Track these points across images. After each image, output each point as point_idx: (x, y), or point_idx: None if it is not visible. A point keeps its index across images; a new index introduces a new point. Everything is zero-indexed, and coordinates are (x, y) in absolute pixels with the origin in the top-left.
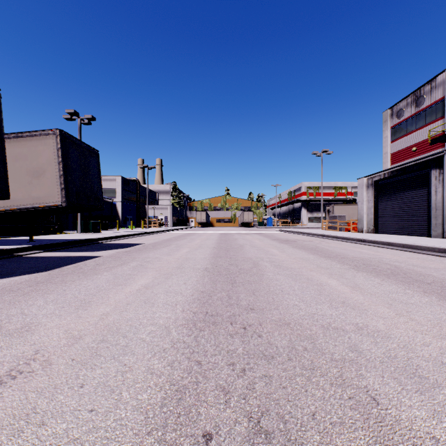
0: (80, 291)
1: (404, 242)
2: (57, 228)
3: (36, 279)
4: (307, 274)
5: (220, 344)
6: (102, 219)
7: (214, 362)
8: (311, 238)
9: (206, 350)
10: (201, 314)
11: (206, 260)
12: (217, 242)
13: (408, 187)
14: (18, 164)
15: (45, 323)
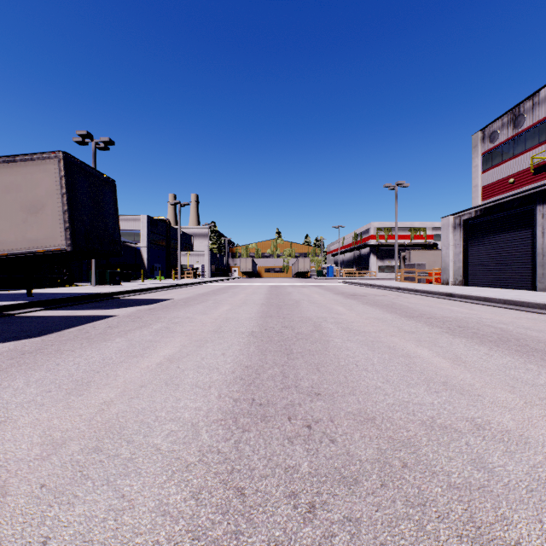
0: (79, 366)
1: (505, 297)
2: (66, 280)
3: (23, 347)
4: (387, 340)
5: (274, 456)
6: (123, 268)
7: (266, 491)
8: (384, 292)
9: (252, 468)
10: (245, 403)
11: (252, 321)
12: (266, 296)
13: (506, 228)
14: (9, 196)
15: (17, 418)
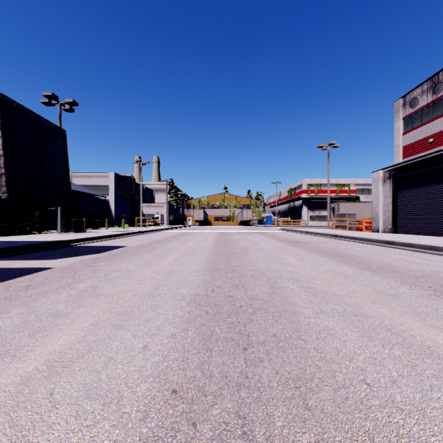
0: None
1: None
2: (38, 228)
3: None
4: (374, 312)
5: None
6: (91, 218)
7: None
8: (322, 239)
9: None
10: None
11: (198, 277)
12: (215, 244)
13: (436, 180)
14: None
15: None
